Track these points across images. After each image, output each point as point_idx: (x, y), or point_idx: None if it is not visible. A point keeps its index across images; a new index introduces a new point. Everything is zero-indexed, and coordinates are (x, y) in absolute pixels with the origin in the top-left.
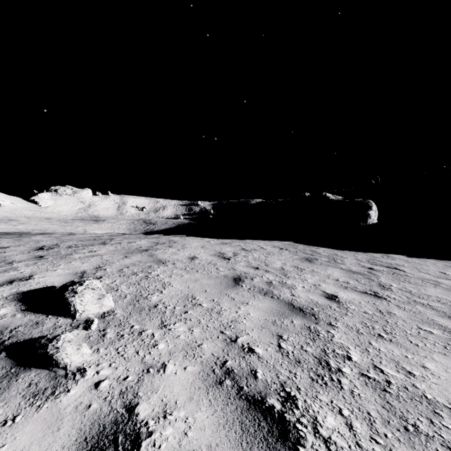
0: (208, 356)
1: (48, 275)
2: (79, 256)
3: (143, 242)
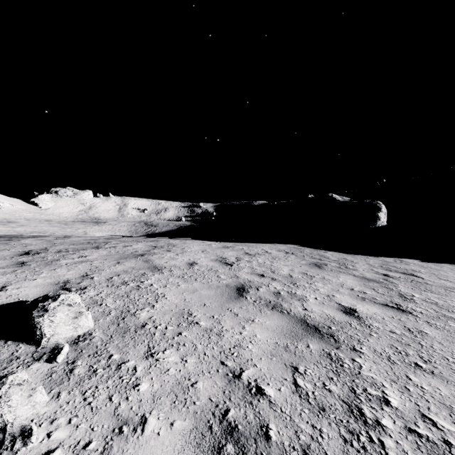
0: (203, 402)
1: (24, 286)
2: (66, 262)
3: (140, 245)
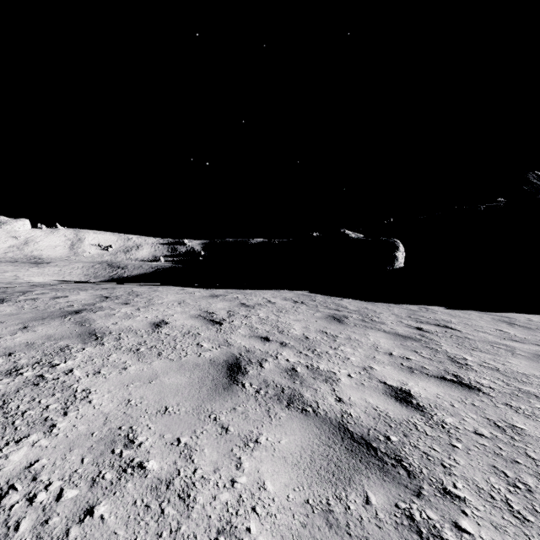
0: None
1: None
2: None
3: (82, 296)
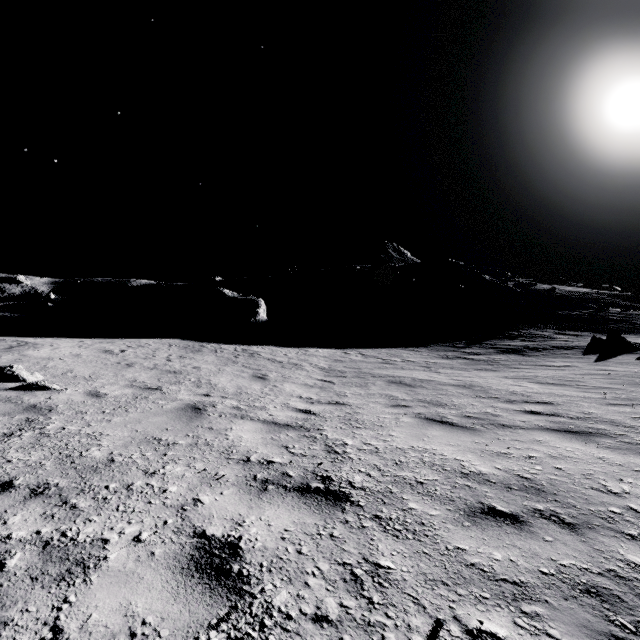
0: (123, 384)
1: None
2: None
3: None
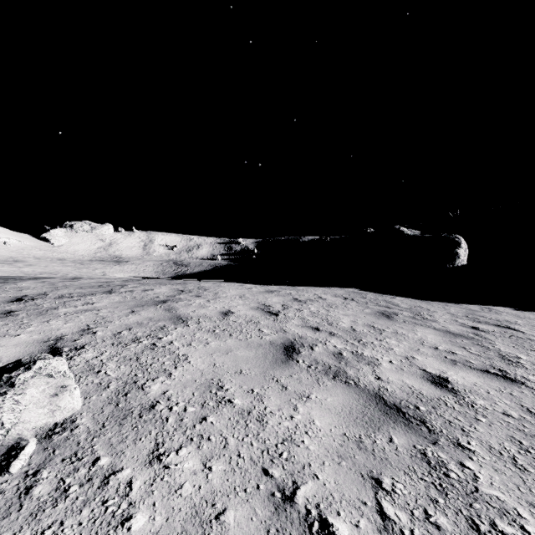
0: None
1: None
2: (66, 310)
3: (163, 289)
